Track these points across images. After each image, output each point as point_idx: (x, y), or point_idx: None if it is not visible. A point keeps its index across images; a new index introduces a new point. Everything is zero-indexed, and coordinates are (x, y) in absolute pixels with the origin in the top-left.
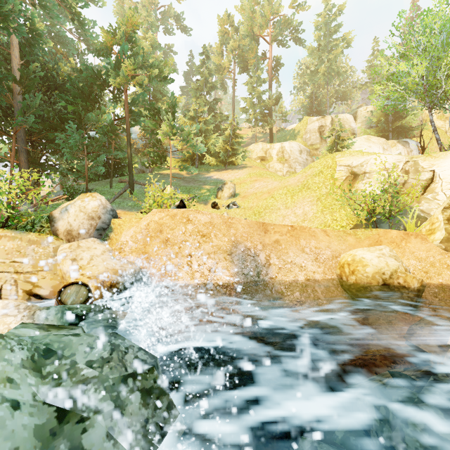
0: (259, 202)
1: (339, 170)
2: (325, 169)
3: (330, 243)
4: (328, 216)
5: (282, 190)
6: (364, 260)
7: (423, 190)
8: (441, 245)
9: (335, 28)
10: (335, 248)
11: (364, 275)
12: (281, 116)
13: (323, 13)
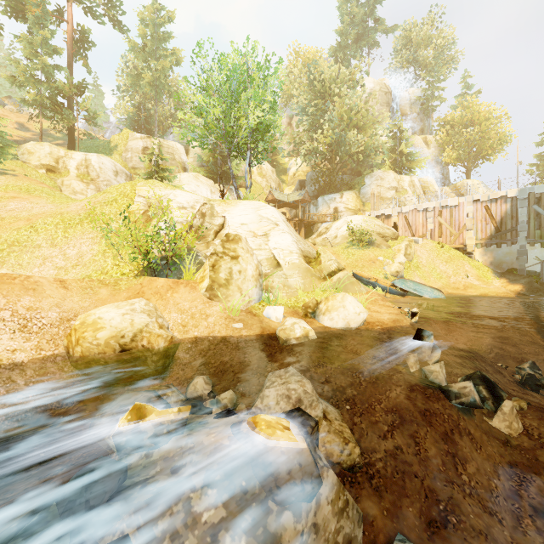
0: (2, 234)
1: (138, 201)
2: (120, 197)
3: (63, 300)
4: (109, 259)
5: (52, 219)
6: (101, 321)
7: (215, 236)
8: (206, 293)
9: (164, 35)
10: (70, 307)
11: (94, 344)
12: (88, 115)
13: (149, 7)
